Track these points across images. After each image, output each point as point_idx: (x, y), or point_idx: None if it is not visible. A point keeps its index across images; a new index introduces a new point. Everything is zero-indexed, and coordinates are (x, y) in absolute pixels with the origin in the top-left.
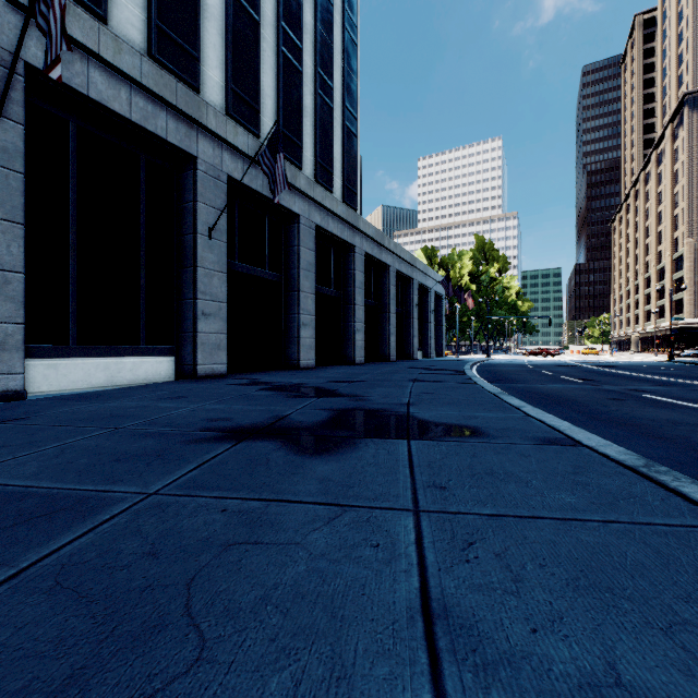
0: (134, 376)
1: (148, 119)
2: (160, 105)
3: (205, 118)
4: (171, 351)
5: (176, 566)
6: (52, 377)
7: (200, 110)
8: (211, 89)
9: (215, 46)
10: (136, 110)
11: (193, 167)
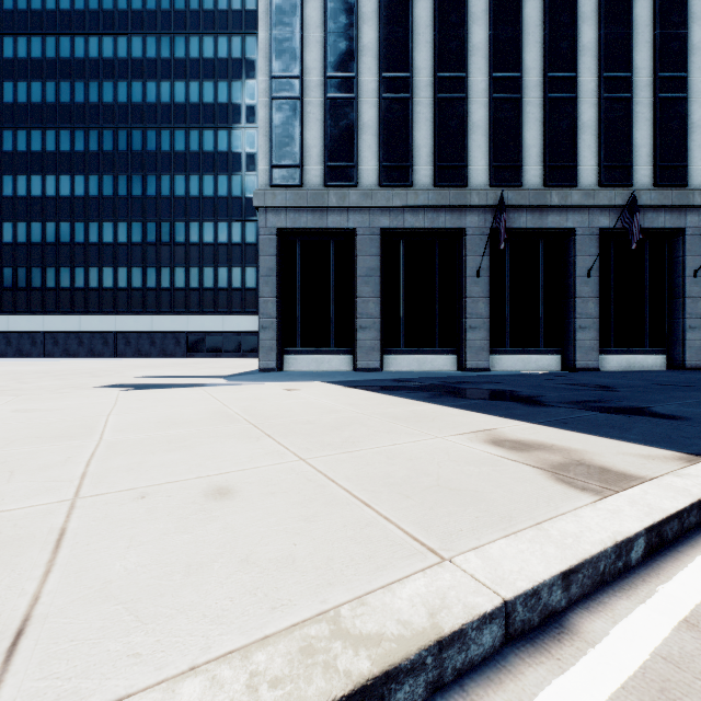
0: (641, 366)
1: (653, 222)
2: (660, 209)
3: (691, 200)
4: (663, 352)
5: None
6: (603, 364)
7: (687, 198)
8: (695, 177)
9: (699, 146)
10: (646, 221)
11: (681, 234)
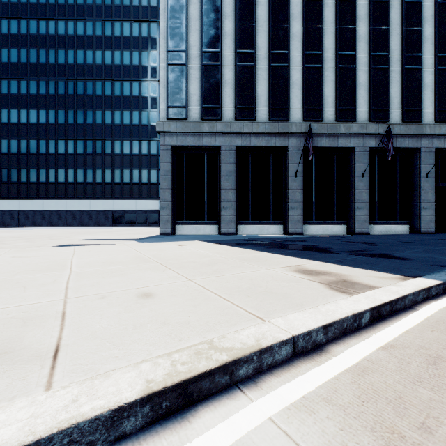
0: (394, 231)
1: (401, 143)
2: (405, 136)
3: (424, 131)
4: (408, 223)
5: (445, 243)
6: (372, 230)
7: (422, 129)
8: (426, 117)
9: (428, 98)
10: (397, 143)
11: (418, 151)
